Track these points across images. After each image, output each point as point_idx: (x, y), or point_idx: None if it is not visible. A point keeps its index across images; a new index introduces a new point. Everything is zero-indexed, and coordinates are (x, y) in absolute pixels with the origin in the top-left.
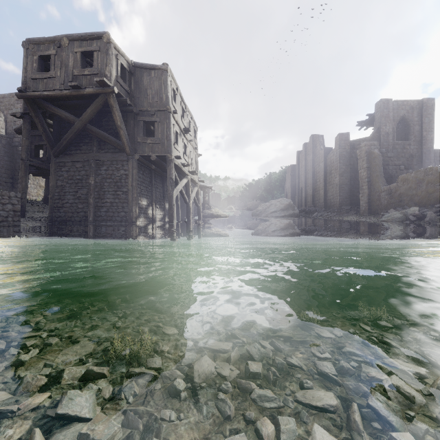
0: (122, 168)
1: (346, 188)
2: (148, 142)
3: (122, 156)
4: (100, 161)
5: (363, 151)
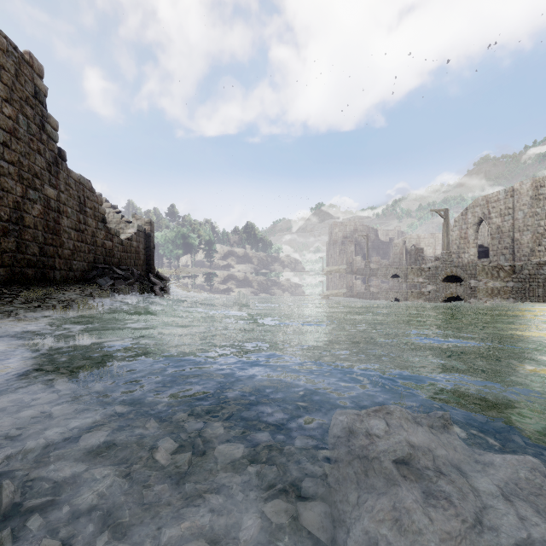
0: None
1: None
2: None
3: None
4: None
5: None
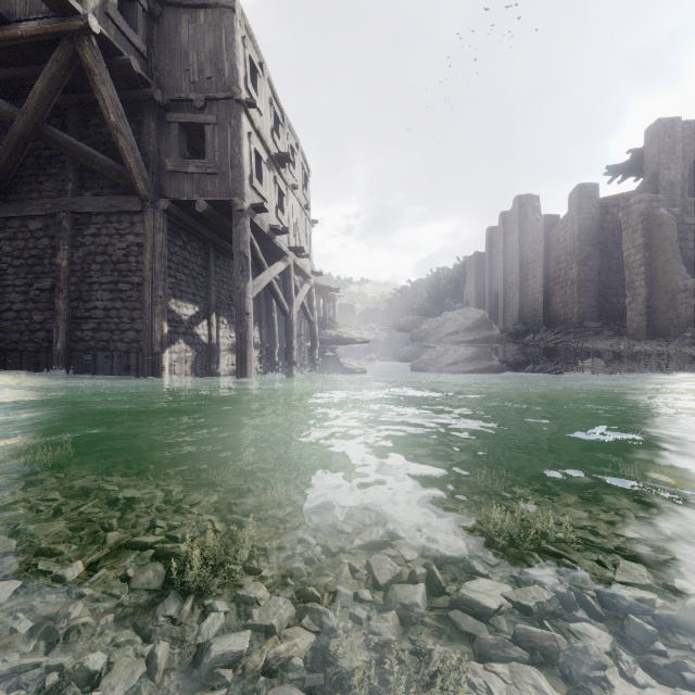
0: (129, 231)
1: (592, 287)
2: (191, 171)
3: (130, 202)
4: (83, 215)
5: (634, 213)
